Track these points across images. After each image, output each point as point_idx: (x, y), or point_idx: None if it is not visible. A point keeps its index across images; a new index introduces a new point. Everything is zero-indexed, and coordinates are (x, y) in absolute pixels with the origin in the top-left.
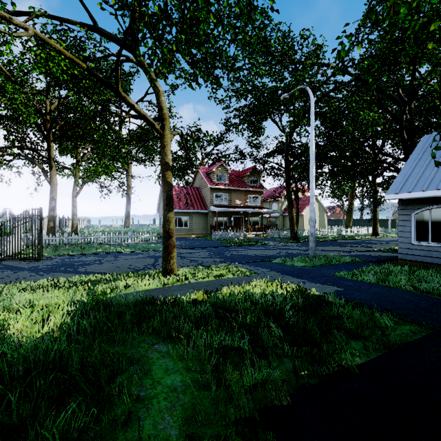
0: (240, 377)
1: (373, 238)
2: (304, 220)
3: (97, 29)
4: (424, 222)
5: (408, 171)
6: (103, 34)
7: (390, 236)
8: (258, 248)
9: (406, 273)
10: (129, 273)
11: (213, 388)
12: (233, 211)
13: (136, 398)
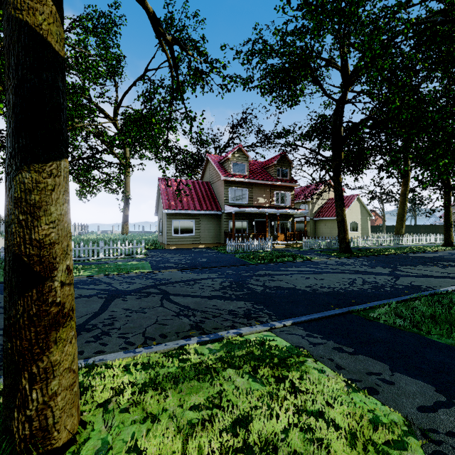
0: None
1: (454, 250)
2: None
3: None
4: None
5: None
6: None
7: None
8: (303, 269)
9: None
10: None
11: None
12: (255, 213)
13: None
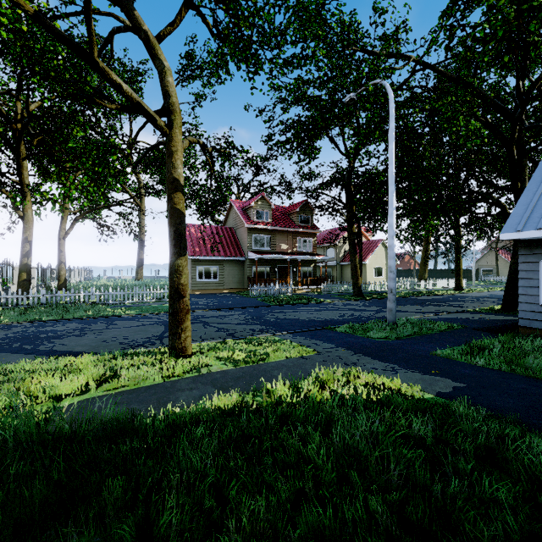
0: None
1: (457, 294)
2: (367, 271)
3: None
4: None
5: (532, 199)
6: None
7: (477, 291)
8: (312, 308)
9: None
10: (116, 355)
11: None
12: (277, 259)
13: None
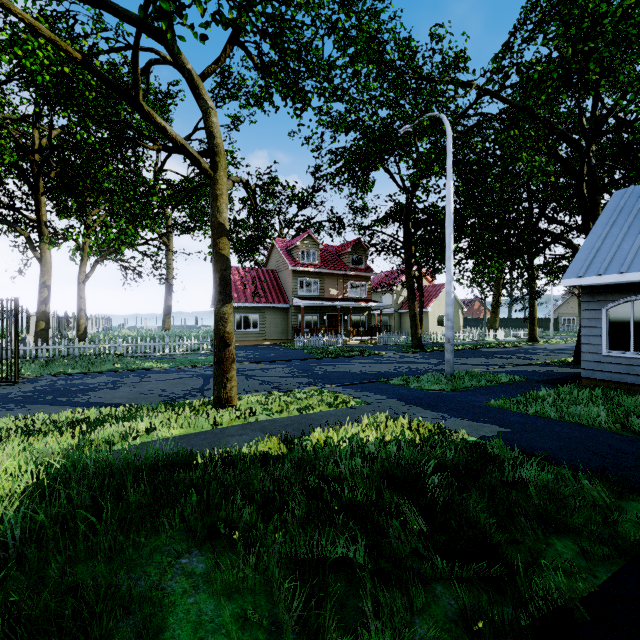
0: (353, 637)
1: (530, 346)
2: (430, 320)
3: (105, 3)
4: (622, 322)
5: (596, 243)
6: (115, 12)
7: (554, 343)
8: (364, 361)
9: (601, 400)
10: (159, 405)
11: None
12: (326, 306)
13: None
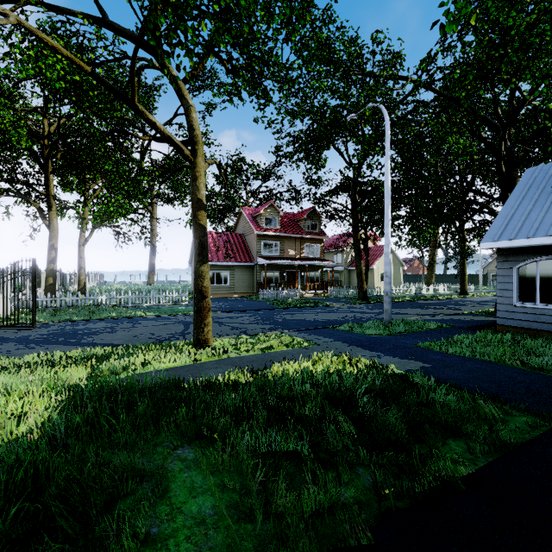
0: (298, 498)
1: (460, 298)
2: (375, 276)
3: (107, 22)
4: (529, 278)
5: (510, 212)
6: (115, 30)
7: (481, 296)
8: (317, 311)
9: (509, 343)
10: (150, 345)
11: (258, 519)
12: (286, 264)
13: (143, 538)
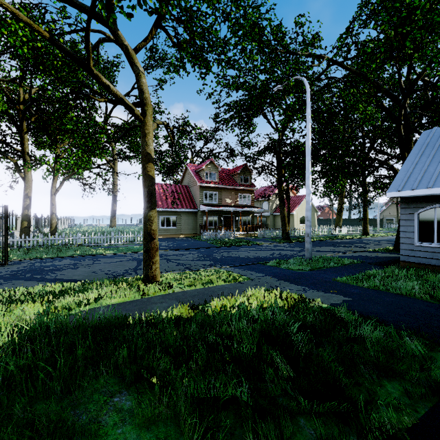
0: None
1: (364, 238)
2: (294, 220)
3: None
4: (428, 222)
5: (410, 167)
6: (74, 5)
7: (380, 236)
8: (249, 249)
9: (414, 277)
10: (105, 281)
11: None
12: (223, 211)
13: None
